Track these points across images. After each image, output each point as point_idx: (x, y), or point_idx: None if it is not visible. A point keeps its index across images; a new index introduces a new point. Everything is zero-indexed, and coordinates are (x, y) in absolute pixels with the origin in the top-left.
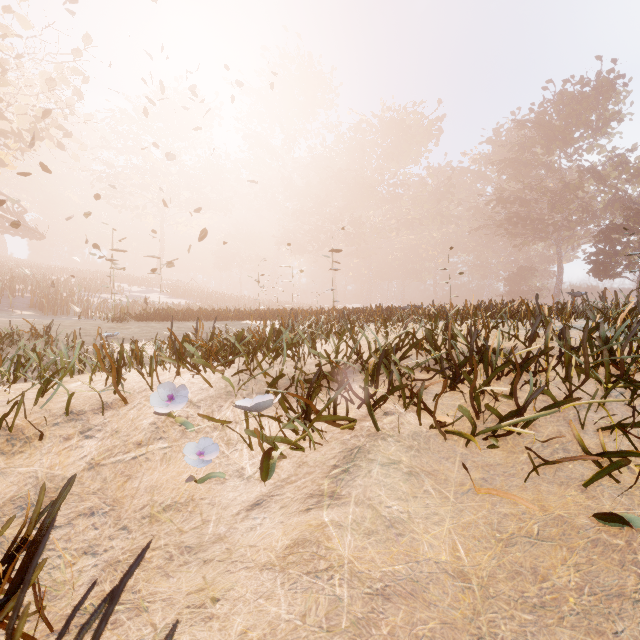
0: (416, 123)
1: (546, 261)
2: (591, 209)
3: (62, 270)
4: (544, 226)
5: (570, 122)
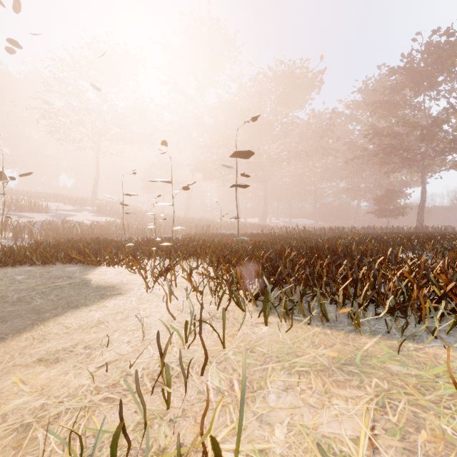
0: (302, 75)
1: (404, 185)
2: (455, 140)
3: (8, 192)
4: (413, 155)
5: (435, 68)
